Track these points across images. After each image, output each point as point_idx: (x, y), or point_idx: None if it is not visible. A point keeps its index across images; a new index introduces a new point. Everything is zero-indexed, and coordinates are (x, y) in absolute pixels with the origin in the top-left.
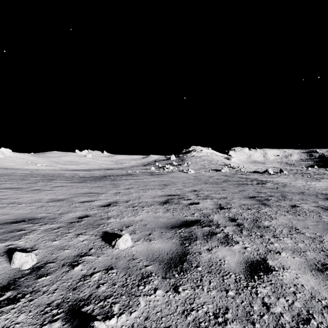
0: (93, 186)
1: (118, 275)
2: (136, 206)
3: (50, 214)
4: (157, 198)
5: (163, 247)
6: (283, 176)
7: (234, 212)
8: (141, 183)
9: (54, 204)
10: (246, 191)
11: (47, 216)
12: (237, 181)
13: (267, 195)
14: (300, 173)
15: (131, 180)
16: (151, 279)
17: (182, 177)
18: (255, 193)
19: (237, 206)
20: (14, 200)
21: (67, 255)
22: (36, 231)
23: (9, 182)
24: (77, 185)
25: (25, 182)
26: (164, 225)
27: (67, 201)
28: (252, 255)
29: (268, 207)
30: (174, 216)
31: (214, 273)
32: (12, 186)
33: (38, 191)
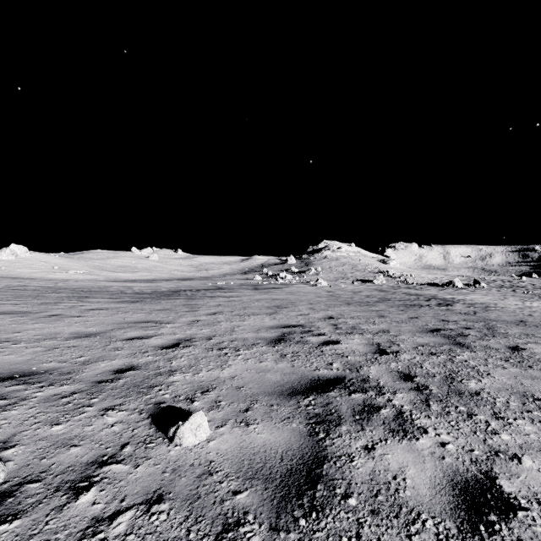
0: (154, 309)
1: (171, 519)
2: (224, 348)
3: (65, 364)
4: (263, 332)
5: (274, 441)
6: (479, 291)
7: (407, 360)
8: (237, 303)
9: (77, 344)
10: (421, 319)
11: (58, 367)
12: (402, 300)
13: (461, 326)
14: (509, 286)
15: (220, 298)
16: (244, 533)
17: (308, 293)
18: (438, 323)
19: (409, 348)
20: (9, 334)
21: (72, 461)
22: (26, 402)
23: (13, 301)
24: (126, 307)
25: (39, 301)
26: (276, 389)
27: (103, 337)
28: (461, 465)
29: (468, 351)
30: (295, 368)
31: (387, 517)
32: (14, 309)
33: (57, 318)
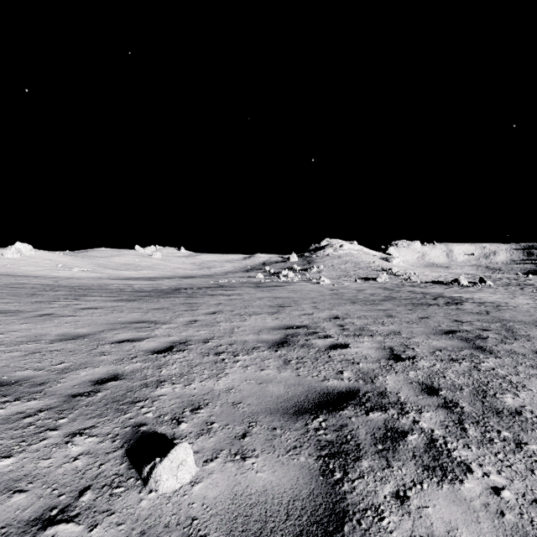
0: (151, 307)
1: None
2: (222, 353)
3: (41, 372)
4: (265, 334)
5: (277, 484)
6: (486, 289)
7: (427, 368)
8: (238, 302)
9: (61, 347)
10: (432, 320)
11: (32, 376)
12: (408, 299)
13: (477, 328)
14: (516, 284)
15: (221, 296)
16: None
17: (311, 291)
18: (452, 324)
19: (426, 352)
20: None
21: (9, 518)
22: None
23: (6, 299)
24: (123, 305)
25: (33, 299)
26: (279, 406)
27: (92, 339)
28: (530, 527)
29: (492, 357)
30: (300, 377)
31: None
32: (5, 308)
33: (47, 318)
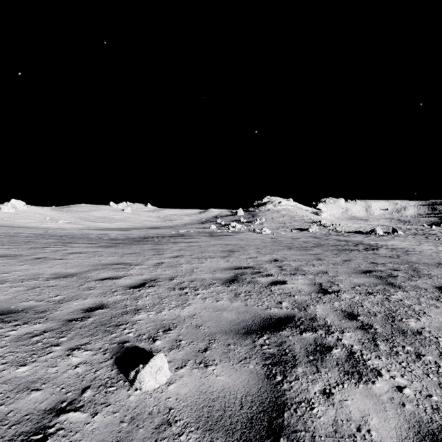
0: (126, 252)
1: None
2: (185, 288)
3: (41, 302)
4: (218, 273)
5: (232, 384)
6: (398, 237)
7: (348, 300)
8: (195, 248)
9: (55, 283)
10: (353, 262)
11: (35, 305)
12: (334, 246)
13: (389, 268)
14: (422, 234)
15: (182, 243)
16: None
17: (255, 239)
18: (369, 265)
19: (348, 287)
20: None
21: (30, 408)
22: None
23: (7, 246)
24: (102, 251)
25: (29, 246)
26: (232, 328)
27: (80, 277)
28: (424, 414)
29: (400, 291)
30: (248, 306)
31: None
32: (7, 253)
33: (42, 260)
